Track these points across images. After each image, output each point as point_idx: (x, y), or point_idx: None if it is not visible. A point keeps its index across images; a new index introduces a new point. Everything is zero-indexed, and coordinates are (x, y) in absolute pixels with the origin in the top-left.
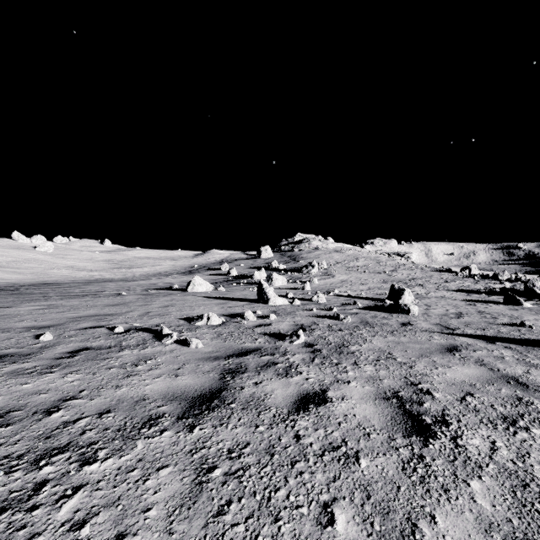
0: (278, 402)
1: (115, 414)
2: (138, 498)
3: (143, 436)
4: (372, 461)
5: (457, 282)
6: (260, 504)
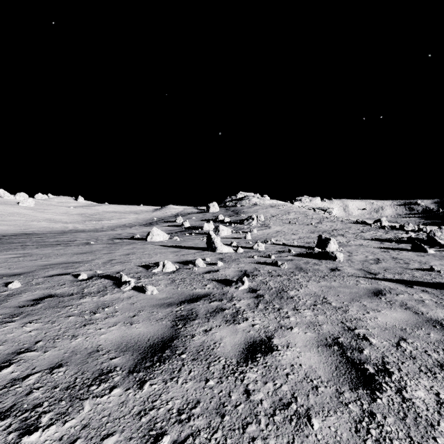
0: (226, 352)
1: (66, 369)
2: None
3: (92, 395)
4: (324, 421)
5: (371, 232)
6: None
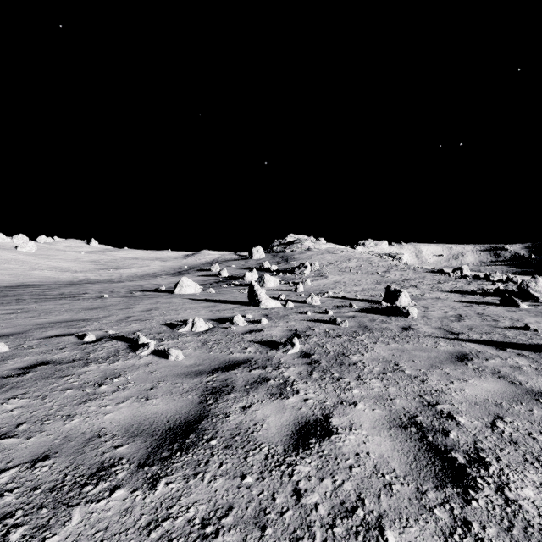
0: (270, 436)
1: (53, 462)
2: None
3: (85, 499)
4: (402, 533)
5: (450, 283)
6: None
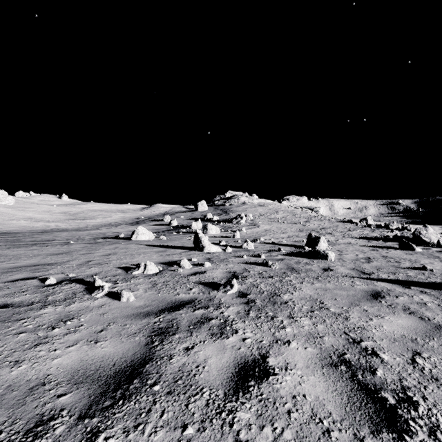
0: (211, 379)
1: None
2: None
3: None
4: None
5: (358, 230)
6: None
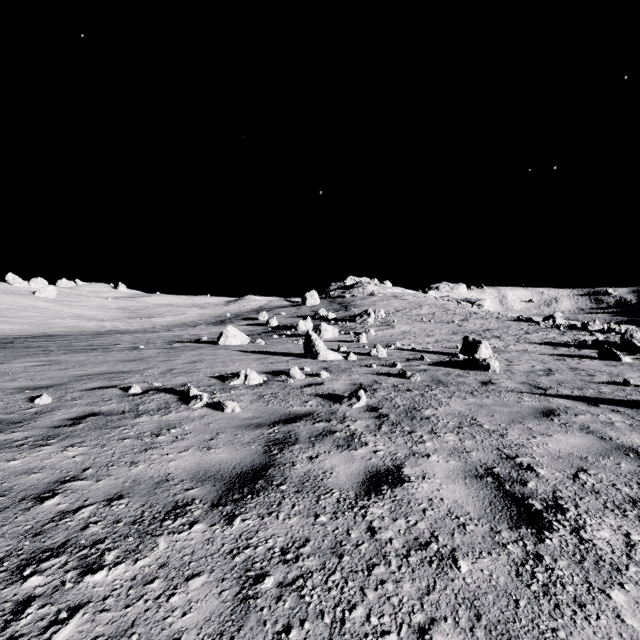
0: (341, 483)
1: (129, 501)
2: (160, 623)
3: (167, 531)
4: (475, 563)
5: (540, 333)
6: (331, 631)
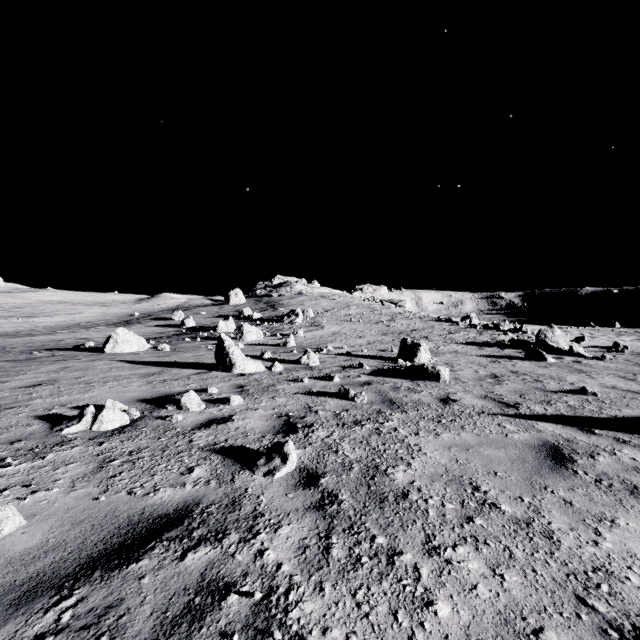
0: None
1: None
2: None
3: None
4: None
5: (462, 333)
6: None
